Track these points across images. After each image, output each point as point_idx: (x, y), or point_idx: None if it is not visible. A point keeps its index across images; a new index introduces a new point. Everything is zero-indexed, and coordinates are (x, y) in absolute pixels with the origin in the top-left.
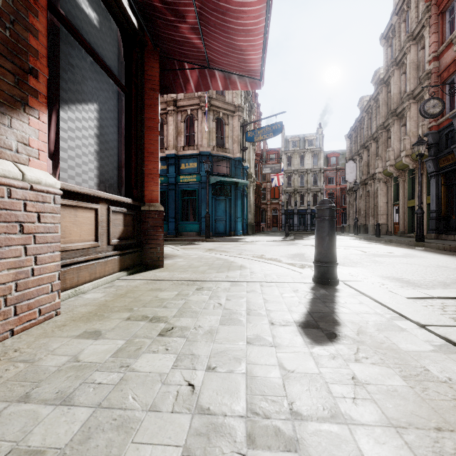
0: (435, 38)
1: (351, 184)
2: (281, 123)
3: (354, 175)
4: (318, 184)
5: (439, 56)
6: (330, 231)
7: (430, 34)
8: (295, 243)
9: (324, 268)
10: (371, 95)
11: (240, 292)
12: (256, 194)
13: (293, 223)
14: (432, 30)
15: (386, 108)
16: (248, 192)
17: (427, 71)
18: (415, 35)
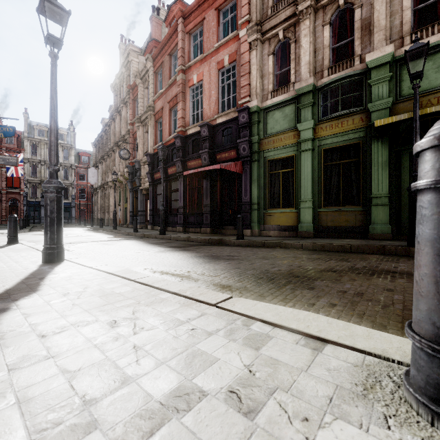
0: (132, 112)
1: (96, 185)
2: (14, 128)
3: (96, 179)
4: (70, 179)
5: (133, 123)
6: (14, 226)
7: (130, 108)
8: (25, 234)
9: (11, 238)
10: (107, 122)
11: None
12: None
13: (40, 215)
14: (130, 106)
15: (115, 137)
16: None
17: (128, 129)
18: (125, 102)
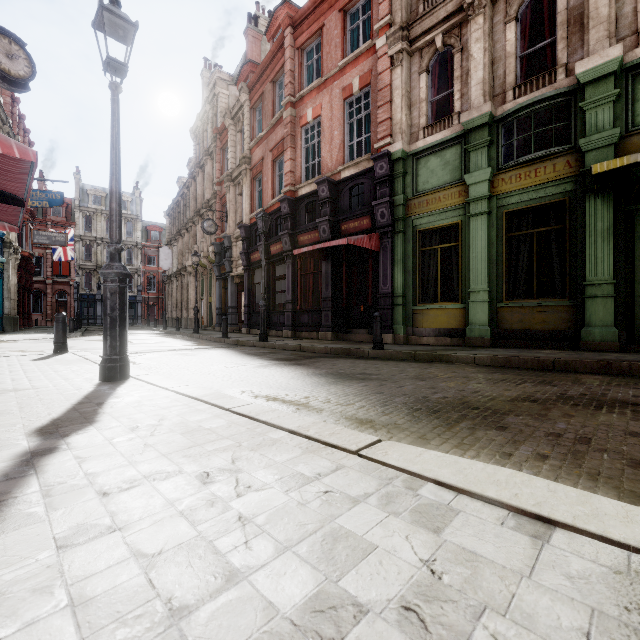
0: (219, 166)
1: (170, 271)
2: (62, 194)
3: (170, 263)
4: (135, 263)
5: (221, 183)
6: (63, 328)
7: (216, 161)
8: (77, 339)
9: (59, 346)
10: (185, 182)
11: (2, 358)
12: (21, 270)
13: (96, 314)
14: (217, 159)
15: (196, 203)
16: (4, 269)
17: (214, 191)
18: (210, 153)
